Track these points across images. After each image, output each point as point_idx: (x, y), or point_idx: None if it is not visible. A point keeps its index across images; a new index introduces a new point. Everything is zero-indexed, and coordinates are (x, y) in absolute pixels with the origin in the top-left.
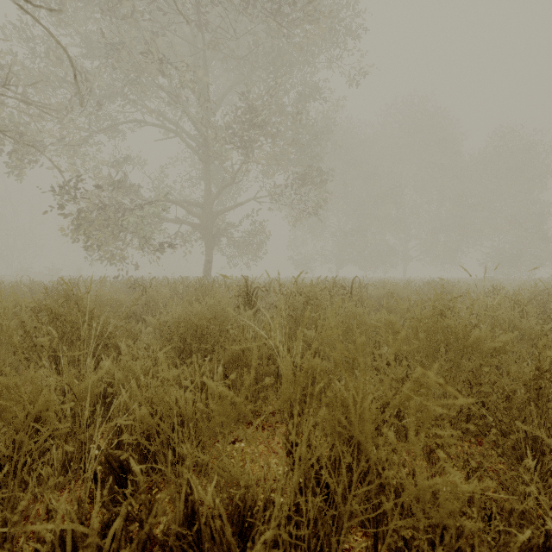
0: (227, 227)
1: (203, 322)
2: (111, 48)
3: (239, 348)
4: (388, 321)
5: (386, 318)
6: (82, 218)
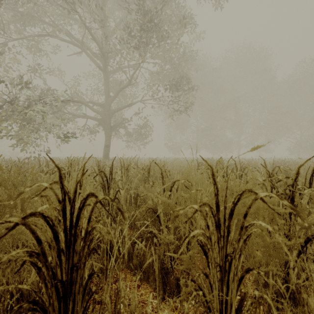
0: (122, 122)
1: None
2: None
3: None
4: None
5: None
6: None
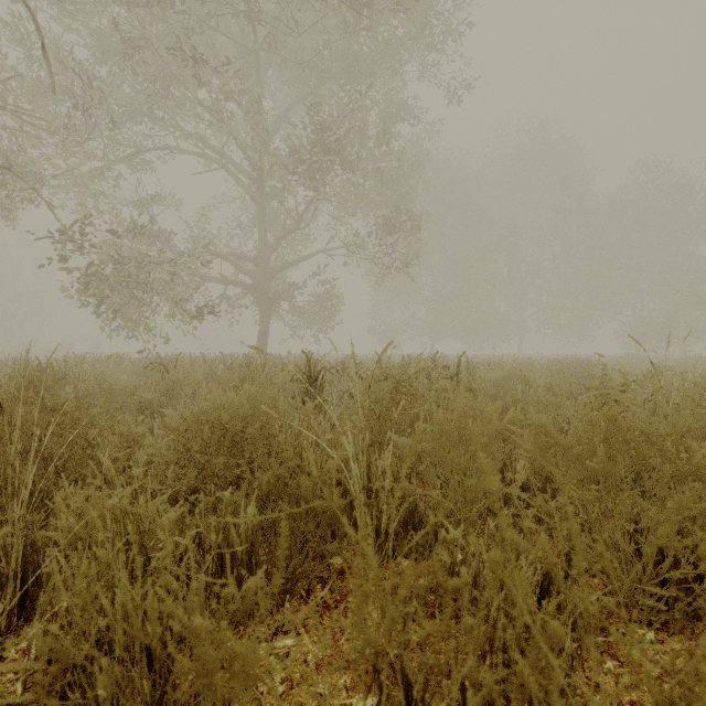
0: (288, 288)
1: (236, 422)
2: (131, 46)
3: (286, 470)
4: (537, 425)
5: (534, 421)
6: (92, 275)
